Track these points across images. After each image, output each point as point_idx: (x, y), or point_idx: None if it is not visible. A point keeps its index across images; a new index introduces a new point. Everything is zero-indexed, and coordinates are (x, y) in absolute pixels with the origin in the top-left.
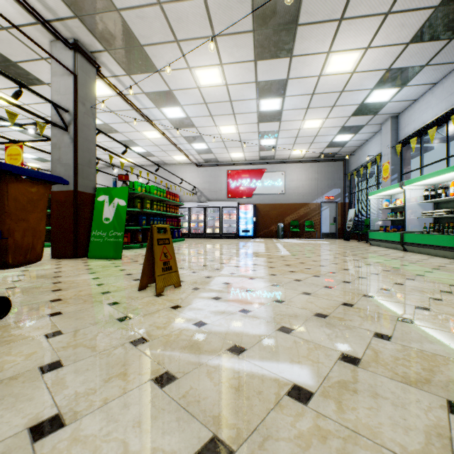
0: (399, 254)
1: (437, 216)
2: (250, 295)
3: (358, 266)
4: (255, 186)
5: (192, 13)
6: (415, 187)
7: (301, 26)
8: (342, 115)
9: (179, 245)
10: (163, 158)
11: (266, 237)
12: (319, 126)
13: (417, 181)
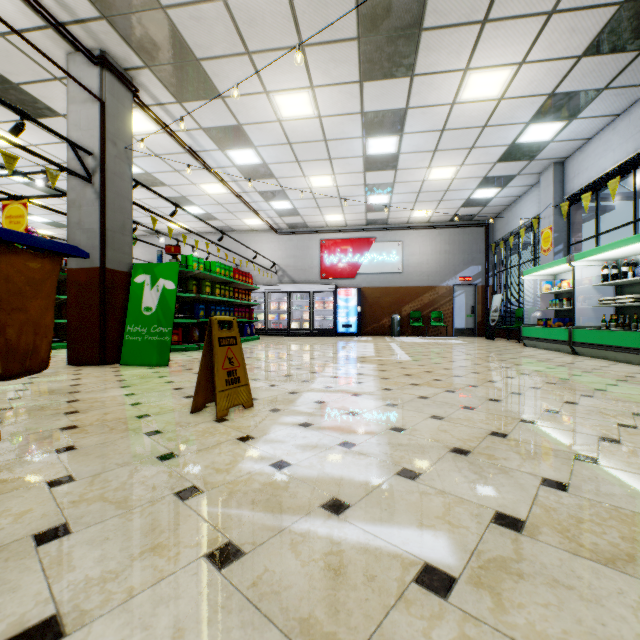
0: (567, 359)
1: (621, 305)
2: (355, 420)
3: (510, 376)
4: (360, 263)
5: (270, 12)
6: (589, 263)
7: (426, 31)
8: (485, 161)
9: (252, 345)
10: (229, 222)
11: (375, 334)
12: (451, 177)
13: (592, 254)
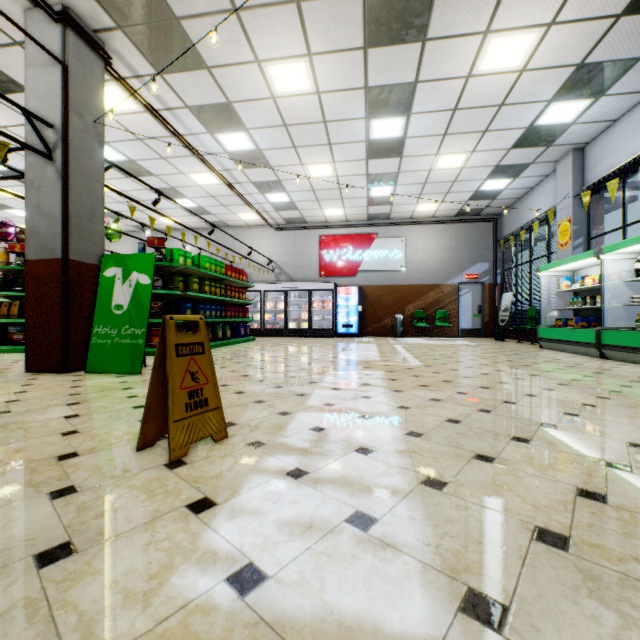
0: (598, 364)
1: None
2: (368, 463)
3: (547, 388)
4: (361, 260)
5: None
6: (620, 256)
7: None
8: (498, 147)
9: (245, 347)
10: (223, 217)
11: (377, 335)
12: (461, 165)
13: (627, 245)
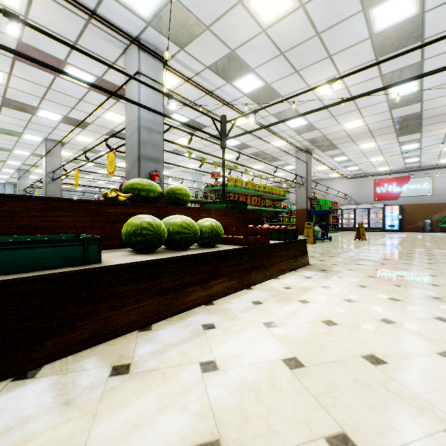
0: None
1: None
2: (392, 242)
3: None
4: (401, 191)
5: (363, 135)
6: None
7: (424, 126)
8: None
9: (342, 233)
10: (322, 177)
11: (412, 231)
12: None
13: None
